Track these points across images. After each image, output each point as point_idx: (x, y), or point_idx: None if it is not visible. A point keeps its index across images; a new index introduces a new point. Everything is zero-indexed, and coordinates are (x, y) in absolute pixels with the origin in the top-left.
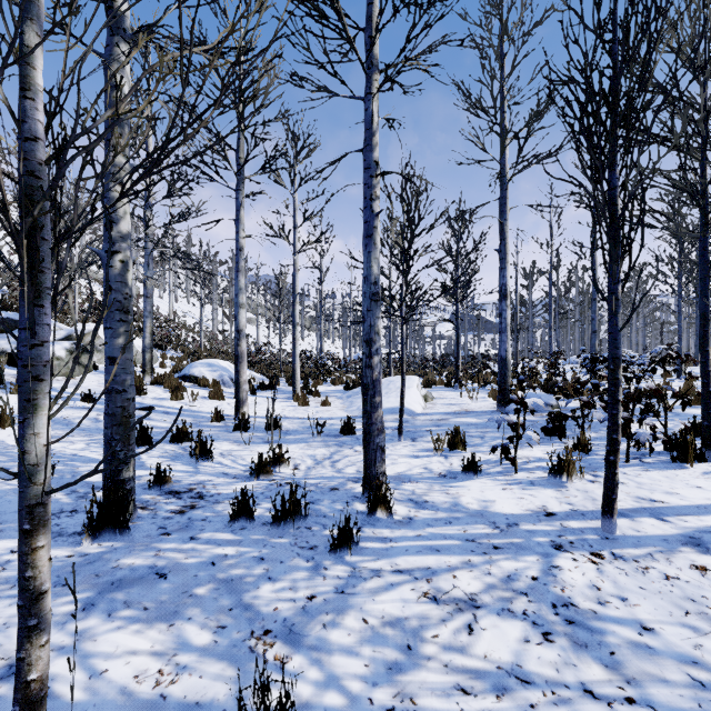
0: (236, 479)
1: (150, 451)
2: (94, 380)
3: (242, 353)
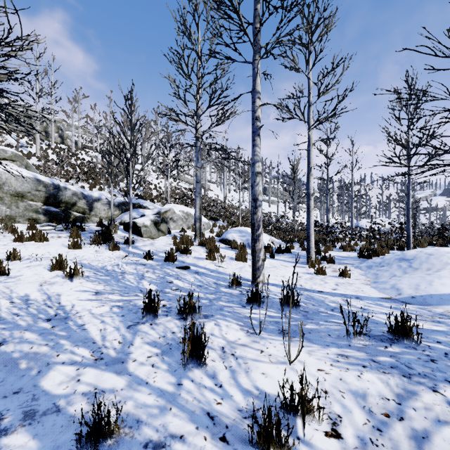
0: (223, 445)
1: (150, 330)
2: (164, 241)
3: (258, 221)
